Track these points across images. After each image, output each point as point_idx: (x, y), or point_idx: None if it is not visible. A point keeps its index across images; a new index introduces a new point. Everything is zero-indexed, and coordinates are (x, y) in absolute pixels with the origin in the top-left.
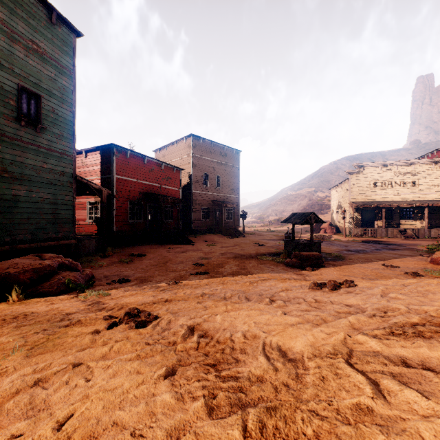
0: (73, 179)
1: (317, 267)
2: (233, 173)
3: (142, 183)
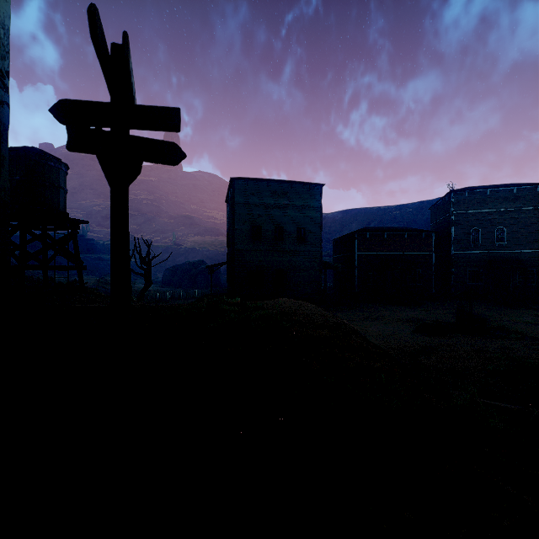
0: (321, 263)
1: (429, 334)
2: (535, 219)
3: (382, 254)
